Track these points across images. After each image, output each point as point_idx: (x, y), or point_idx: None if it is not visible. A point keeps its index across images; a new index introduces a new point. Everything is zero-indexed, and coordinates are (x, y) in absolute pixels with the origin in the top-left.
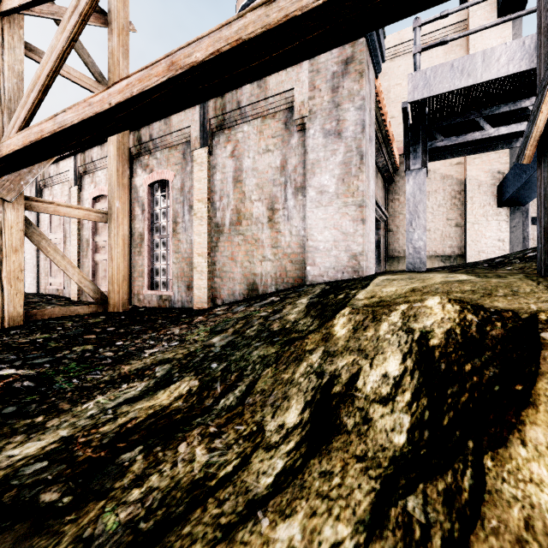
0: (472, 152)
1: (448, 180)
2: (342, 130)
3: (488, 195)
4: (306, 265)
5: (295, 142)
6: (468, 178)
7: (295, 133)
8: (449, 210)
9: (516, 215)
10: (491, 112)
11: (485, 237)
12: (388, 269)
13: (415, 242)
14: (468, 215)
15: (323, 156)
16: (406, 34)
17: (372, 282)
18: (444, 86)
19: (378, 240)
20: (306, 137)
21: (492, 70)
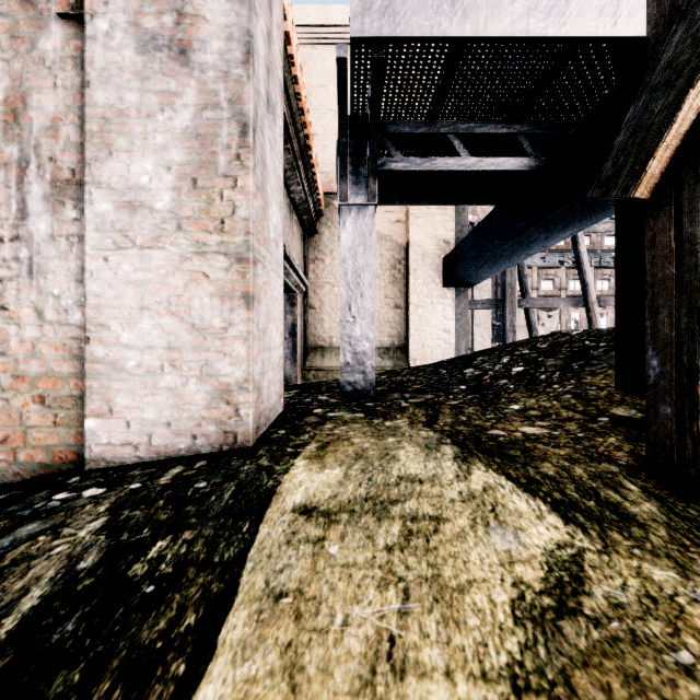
0: (427, 202)
1: (386, 242)
2: (190, 43)
3: (433, 269)
4: (86, 413)
5: (55, 47)
6: (412, 243)
7: (55, 20)
8: (387, 284)
9: (462, 299)
10: (471, 130)
11: (431, 325)
12: (308, 366)
13: (357, 342)
14: (412, 294)
15: (136, 102)
16: (333, 14)
17: (255, 553)
18: (422, 24)
19: (294, 323)
20: (86, 36)
21: (504, 19)
